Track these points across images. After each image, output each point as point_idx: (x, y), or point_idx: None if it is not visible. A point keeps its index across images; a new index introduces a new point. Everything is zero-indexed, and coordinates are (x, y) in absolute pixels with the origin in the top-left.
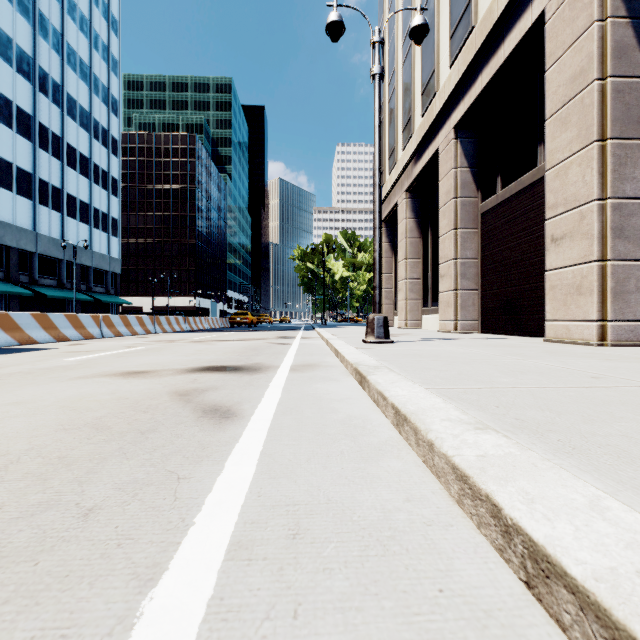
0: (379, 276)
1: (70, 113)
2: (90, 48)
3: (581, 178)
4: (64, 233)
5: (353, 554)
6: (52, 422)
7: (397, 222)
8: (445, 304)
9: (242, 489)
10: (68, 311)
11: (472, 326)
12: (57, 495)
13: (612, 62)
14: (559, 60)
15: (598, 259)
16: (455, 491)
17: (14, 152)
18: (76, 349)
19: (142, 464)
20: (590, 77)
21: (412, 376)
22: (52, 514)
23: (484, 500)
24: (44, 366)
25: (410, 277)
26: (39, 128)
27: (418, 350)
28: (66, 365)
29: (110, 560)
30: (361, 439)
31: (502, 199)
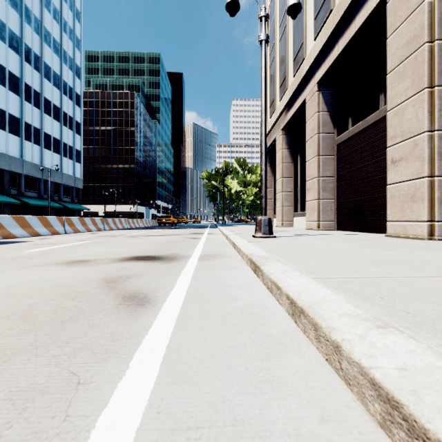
0: (265, 188)
1: (46, 76)
2: (61, 31)
3: (415, 116)
4: (42, 160)
5: None
6: None
7: (275, 152)
8: (311, 209)
9: (141, 401)
10: (45, 215)
11: (330, 225)
12: None
13: (439, 29)
14: (397, 29)
15: (428, 175)
16: (376, 411)
17: (7, 103)
18: (42, 242)
19: (48, 362)
20: (422, 40)
21: (297, 266)
22: None
23: None
24: (11, 256)
25: (285, 190)
26: (25, 86)
27: (295, 243)
28: (28, 255)
29: None
30: (261, 330)
31: (352, 134)
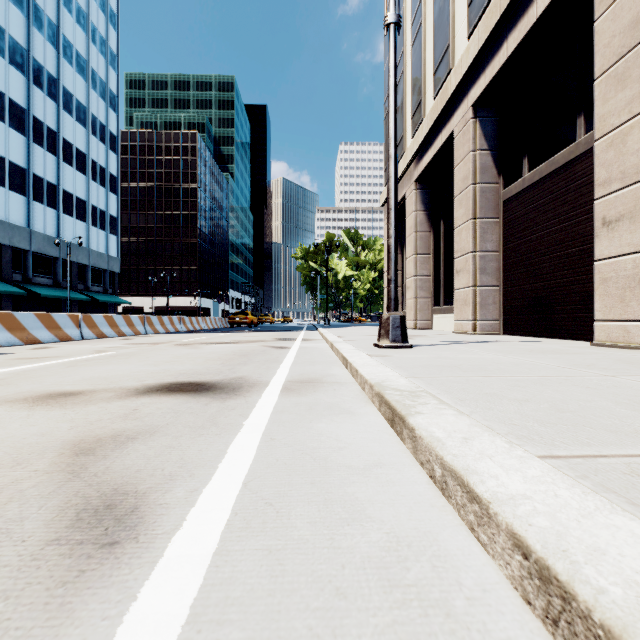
0: (395, 267)
1: (66, 107)
2: (87, 41)
3: None
4: (60, 231)
5: None
6: None
7: (404, 216)
8: (462, 302)
9: None
10: (64, 311)
11: (493, 327)
12: None
13: None
14: (614, 4)
15: None
16: None
17: (7, 146)
18: (32, 355)
19: None
20: None
21: (482, 415)
22: None
23: None
24: None
25: (420, 274)
26: (33, 122)
27: (450, 358)
28: None
29: None
30: None
31: (530, 183)
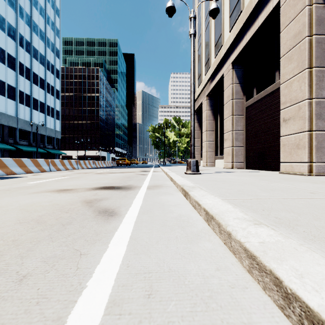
0: (193, 139)
1: (35, 57)
2: (45, 23)
3: (299, 88)
4: (32, 118)
5: (186, 310)
6: (14, 218)
7: (202, 112)
8: (227, 154)
9: (118, 262)
10: (34, 158)
11: (241, 165)
12: (6, 266)
13: (315, 27)
14: (287, 27)
15: (308, 130)
16: (246, 264)
17: (6, 76)
18: (35, 177)
19: (60, 245)
20: (304, 35)
21: (213, 192)
22: (0, 279)
23: (268, 273)
24: (17, 186)
25: (209, 140)
26: (19, 64)
27: (214, 178)
28: (28, 186)
29: (30, 315)
30: (187, 229)
31: (256, 100)
